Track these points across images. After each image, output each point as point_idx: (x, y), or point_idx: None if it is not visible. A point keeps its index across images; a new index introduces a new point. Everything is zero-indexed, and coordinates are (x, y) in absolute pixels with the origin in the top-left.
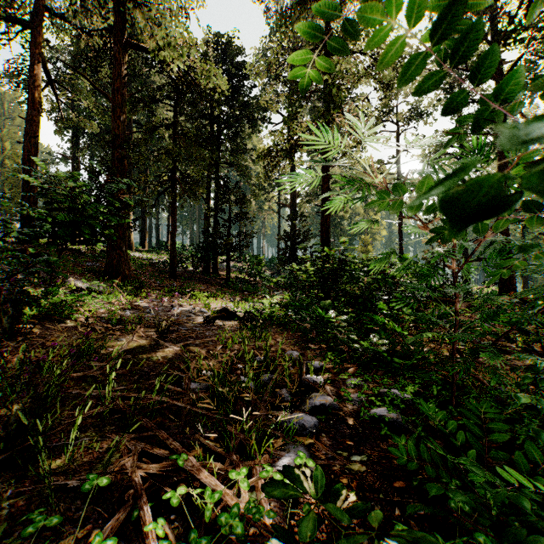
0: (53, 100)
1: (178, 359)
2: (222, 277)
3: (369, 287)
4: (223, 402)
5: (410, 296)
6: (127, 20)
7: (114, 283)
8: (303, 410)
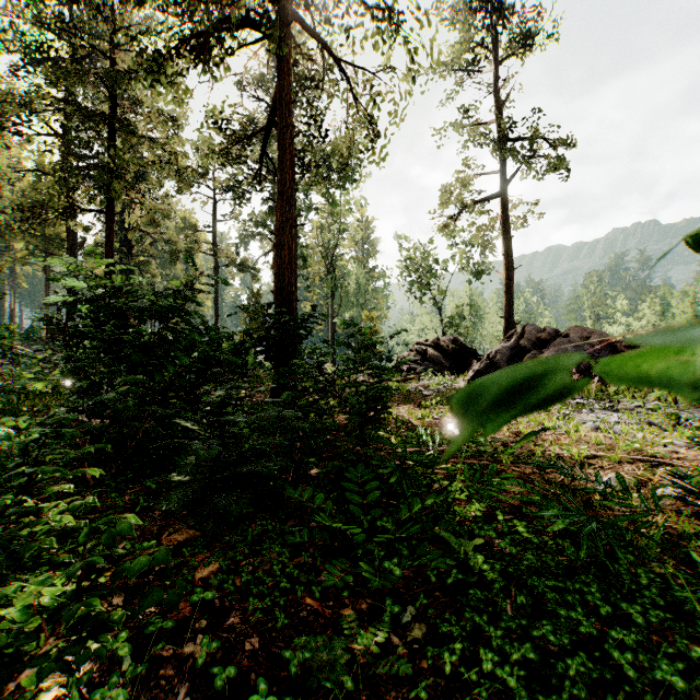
0: None
1: None
2: None
3: None
4: None
5: None
6: None
7: None
8: None
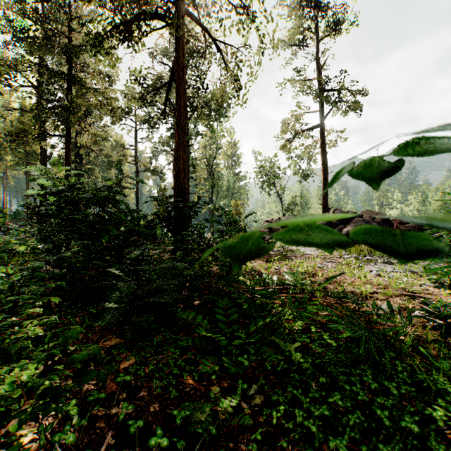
0: None
1: None
2: None
3: None
4: None
5: None
6: None
7: None
8: None
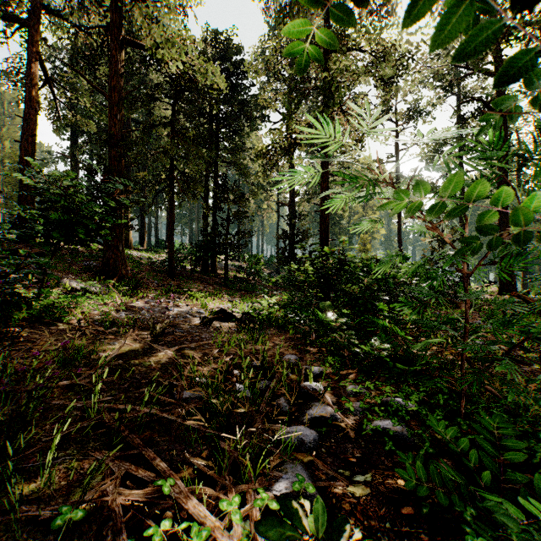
0: (52, 99)
1: (171, 365)
2: (220, 276)
3: (369, 288)
4: (217, 413)
5: (411, 296)
6: (125, 18)
7: (110, 283)
8: (302, 422)
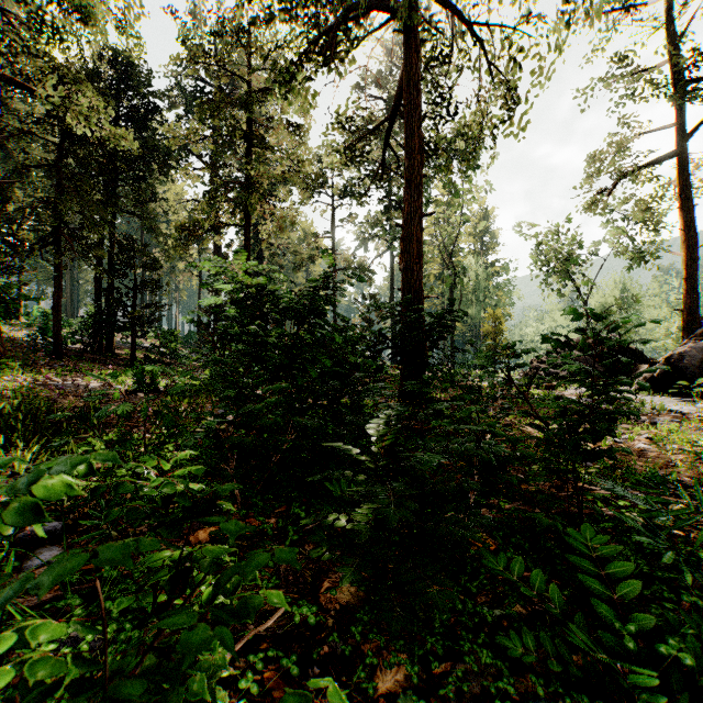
0: None
1: None
2: (121, 357)
3: None
4: None
5: None
6: None
7: None
8: None
